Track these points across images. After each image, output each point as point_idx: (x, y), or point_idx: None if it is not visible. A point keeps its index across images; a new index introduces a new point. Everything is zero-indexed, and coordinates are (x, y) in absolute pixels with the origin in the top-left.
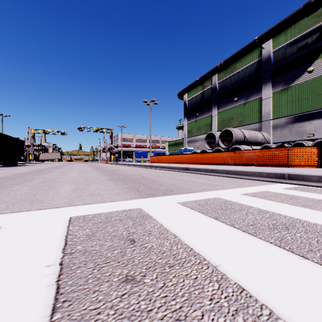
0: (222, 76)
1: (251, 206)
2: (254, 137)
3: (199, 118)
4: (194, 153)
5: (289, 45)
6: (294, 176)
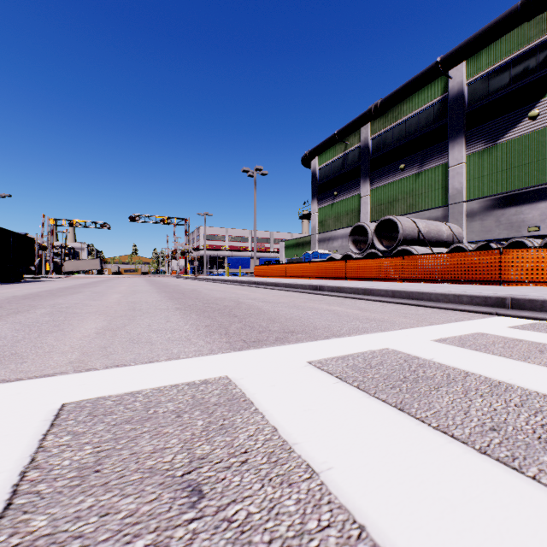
0: (379, 126)
1: (468, 371)
2: (436, 231)
3: (339, 200)
4: (331, 260)
5: (495, 71)
6: (523, 302)
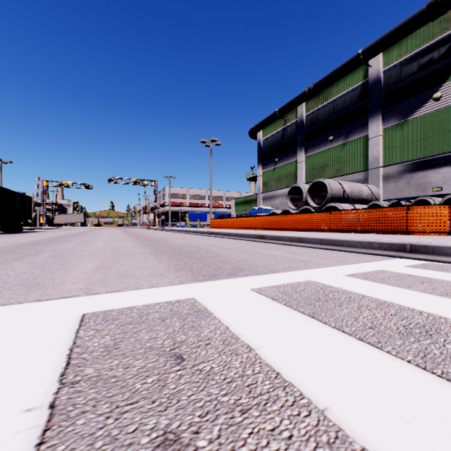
0: (312, 105)
1: (364, 295)
2: (358, 191)
3: (280, 165)
4: (272, 215)
5: (406, 61)
6: (419, 247)
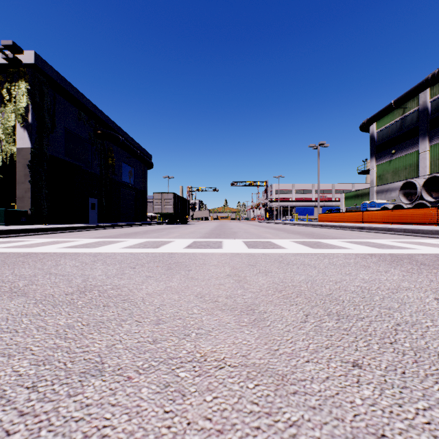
0: (438, 90)
1: (380, 243)
2: None
3: (397, 157)
4: (379, 210)
5: None
6: None
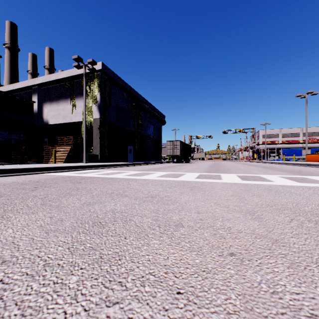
0: None
1: None
2: None
3: None
4: None
5: None
6: None
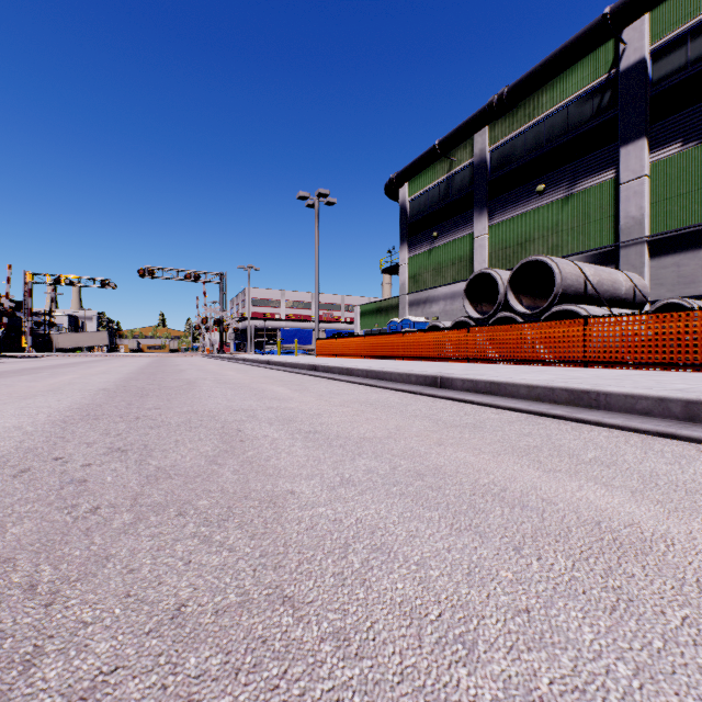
0: (502, 131)
1: None
2: (610, 282)
3: (441, 243)
4: (440, 329)
5: None
6: None
